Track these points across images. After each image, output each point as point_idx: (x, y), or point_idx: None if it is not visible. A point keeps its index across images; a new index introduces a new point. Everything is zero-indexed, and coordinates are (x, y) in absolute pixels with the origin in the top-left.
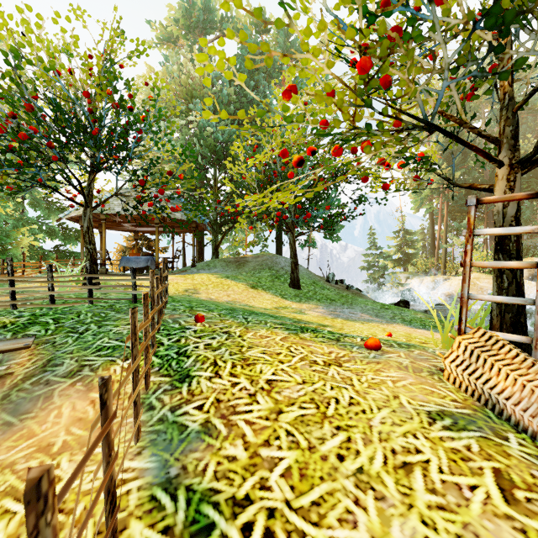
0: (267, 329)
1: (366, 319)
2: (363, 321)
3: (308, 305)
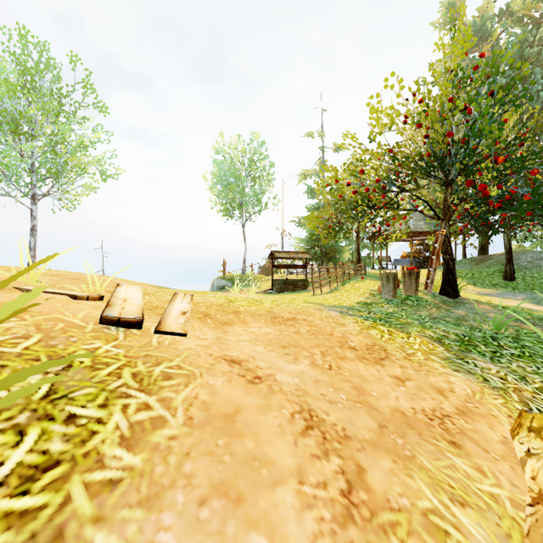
0: (377, 281)
1: (507, 297)
2: (491, 296)
3: (487, 290)
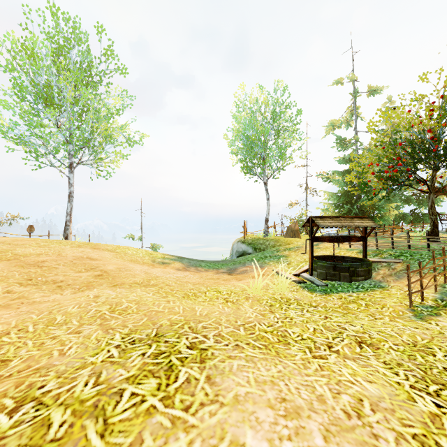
0: None
1: None
2: None
3: None
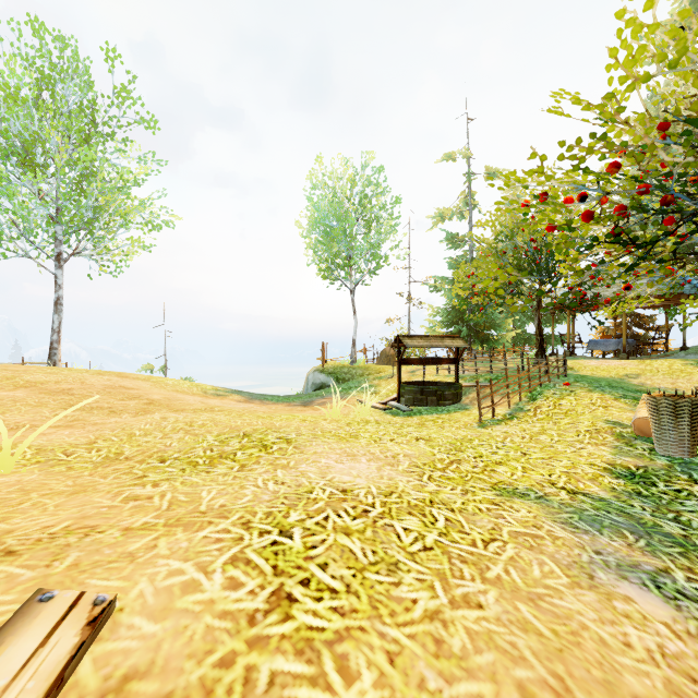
0: (601, 394)
1: None
2: None
3: None
